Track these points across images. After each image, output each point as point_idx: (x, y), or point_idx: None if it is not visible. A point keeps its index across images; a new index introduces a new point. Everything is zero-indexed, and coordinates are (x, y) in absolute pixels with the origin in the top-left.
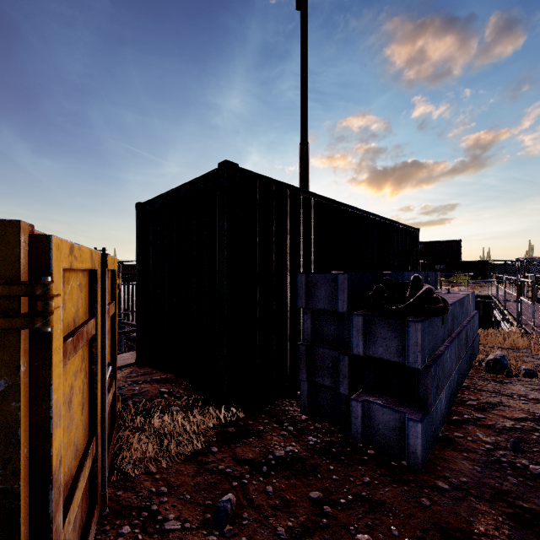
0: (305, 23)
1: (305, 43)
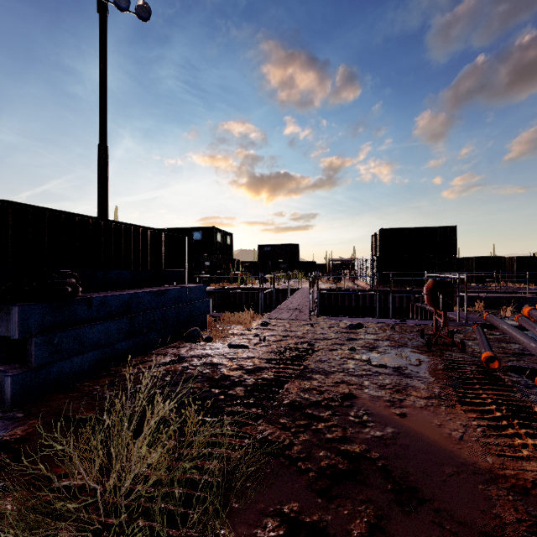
0: (103, 29)
1: (103, 49)
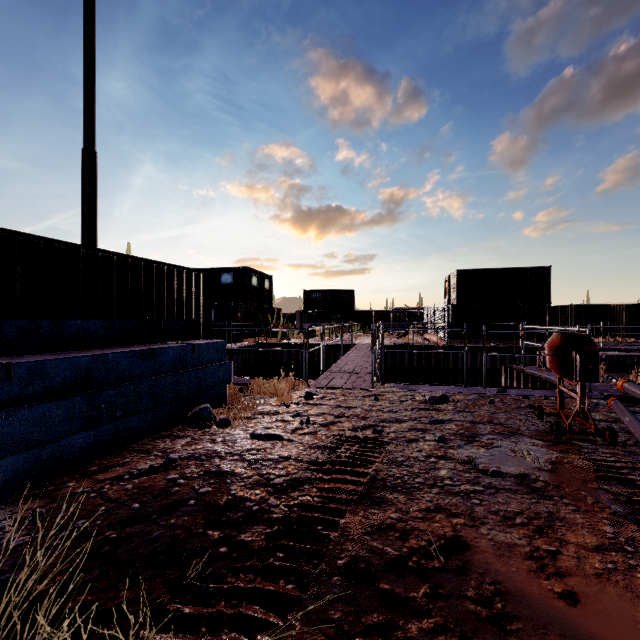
0: None
1: (89, 18)
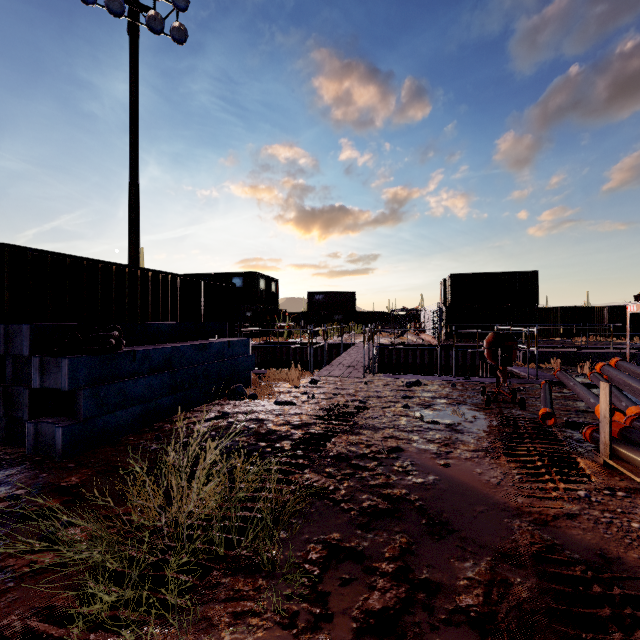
0: (134, 54)
1: (134, 76)
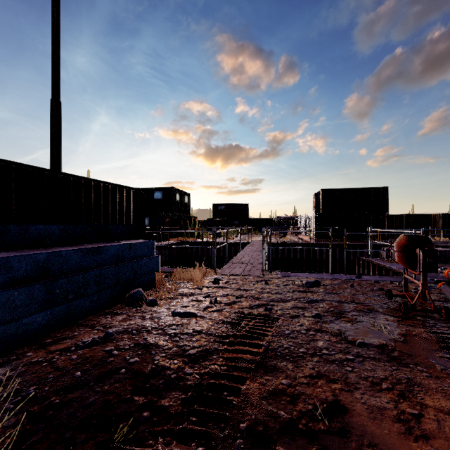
0: None
1: (55, 4)
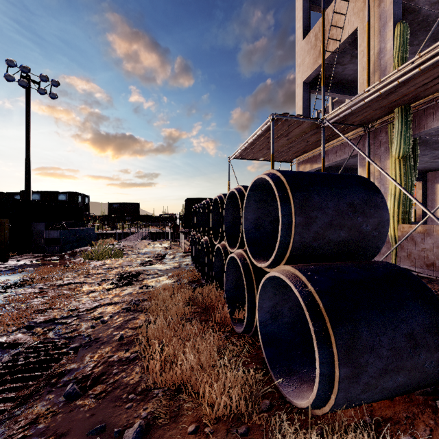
0: (29, 100)
1: (29, 110)
